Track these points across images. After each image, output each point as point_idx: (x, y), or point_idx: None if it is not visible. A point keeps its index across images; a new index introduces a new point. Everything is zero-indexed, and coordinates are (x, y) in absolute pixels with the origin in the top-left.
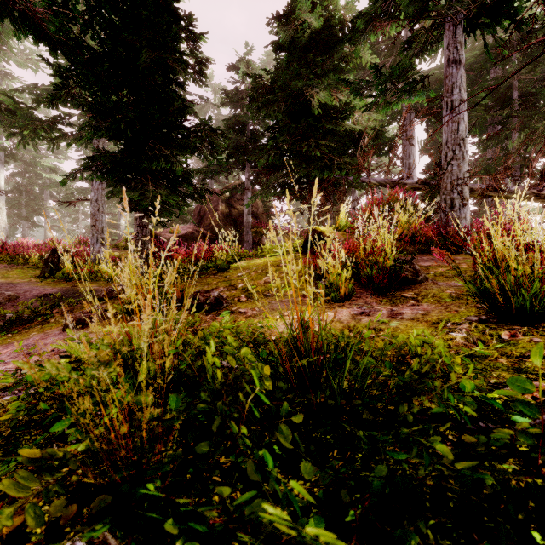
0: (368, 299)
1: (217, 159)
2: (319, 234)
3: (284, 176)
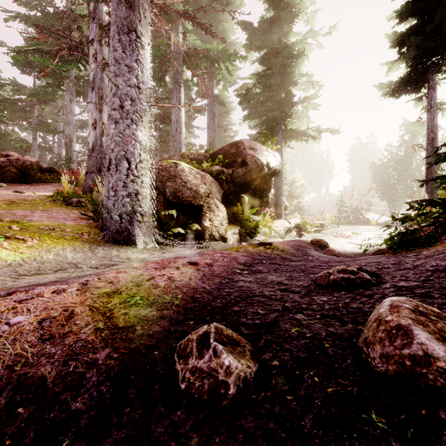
0: None
1: None
2: None
3: None
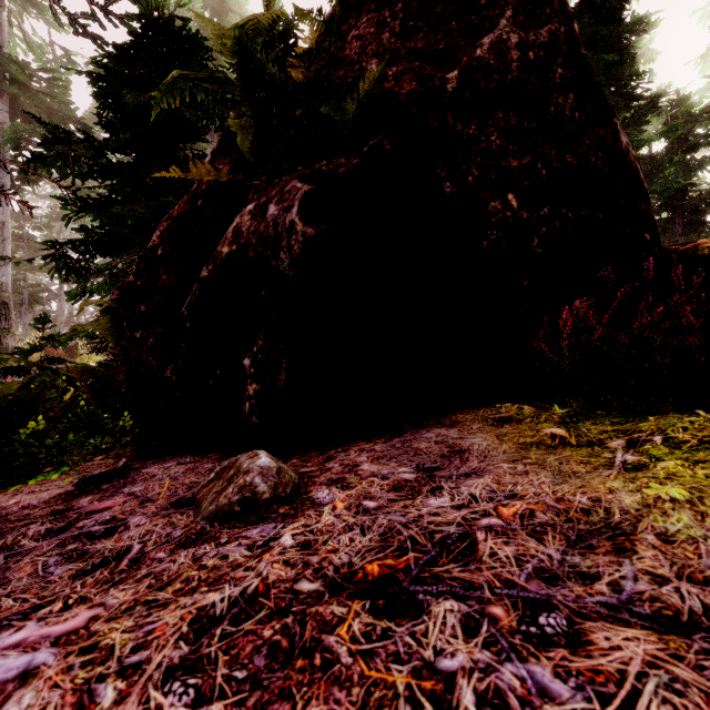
0: None
1: None
2: None
3: None
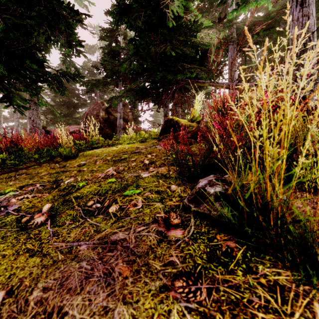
0: None
1: (76, 49)
2: (176, 123)
3: (144, 82)
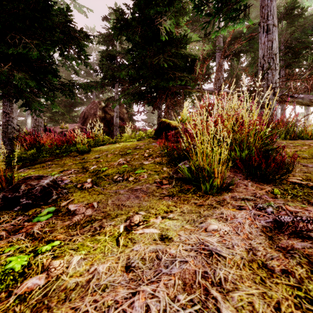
0: (250, 189)
1: (84, 62)
2: (168, 125)
3: (140, 86)
